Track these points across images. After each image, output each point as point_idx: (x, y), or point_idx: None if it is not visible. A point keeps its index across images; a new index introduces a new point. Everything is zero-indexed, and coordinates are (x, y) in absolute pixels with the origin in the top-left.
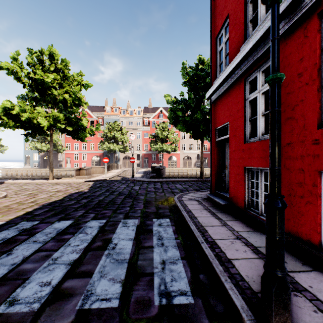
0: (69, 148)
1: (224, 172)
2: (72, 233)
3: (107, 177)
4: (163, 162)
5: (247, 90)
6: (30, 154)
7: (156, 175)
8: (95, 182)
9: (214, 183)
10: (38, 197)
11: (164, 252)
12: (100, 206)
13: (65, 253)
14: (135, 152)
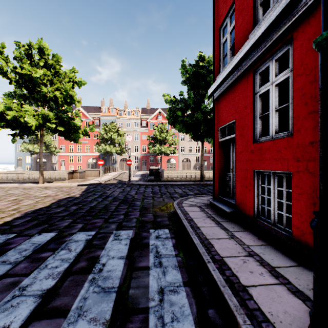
0: (64, 150)
1: (229, 175)
2: (53, 250)
3: (102, 181)
4: (162, 164)
5: (256, 83)
6: (21, 156)
7: (154, 178)
8: (89, 186)
9: (217, 187)
10: (22, 204)
11: (163, 275)
12: (90, 214)
13: (38, 278)
14: (133, 154)
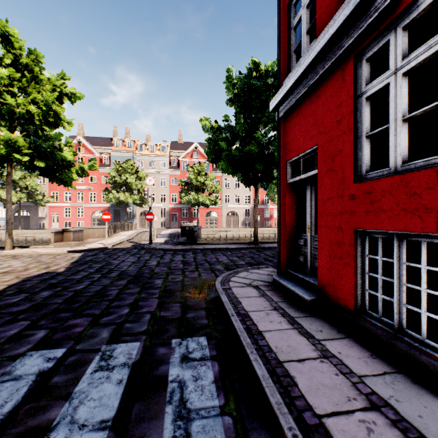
0: (57, 198)
1: (304, 237)
2: None
3: (108, 244)
4: (199, 220)
5: (360, 78)
6: None
7: (188, 240)
8: (86, 253)
9: (285, 256)
10: None
11: None
12: (70, 306)
13: None
14: (158, 205)
